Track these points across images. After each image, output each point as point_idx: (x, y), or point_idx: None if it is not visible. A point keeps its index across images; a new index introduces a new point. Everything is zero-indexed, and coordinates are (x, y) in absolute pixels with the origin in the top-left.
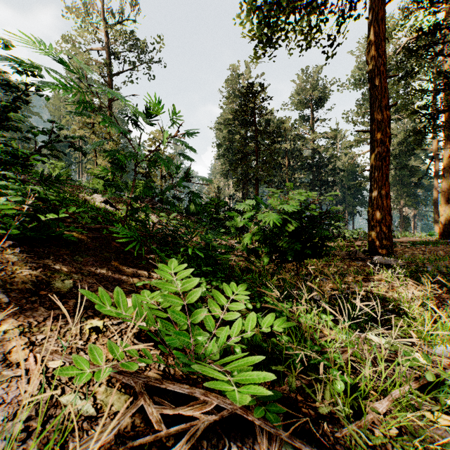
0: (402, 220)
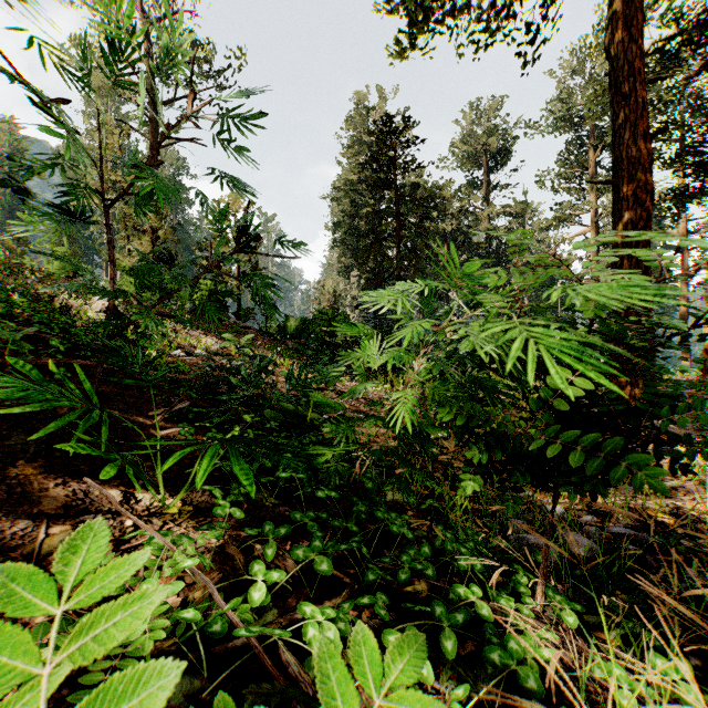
0: None
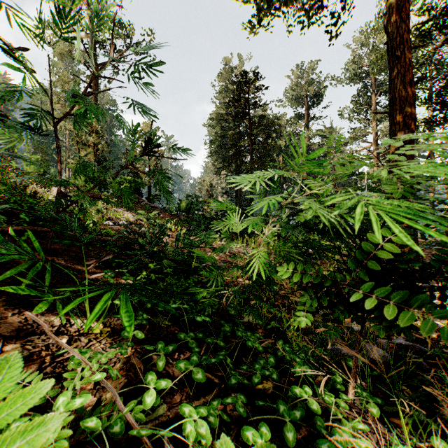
0: None
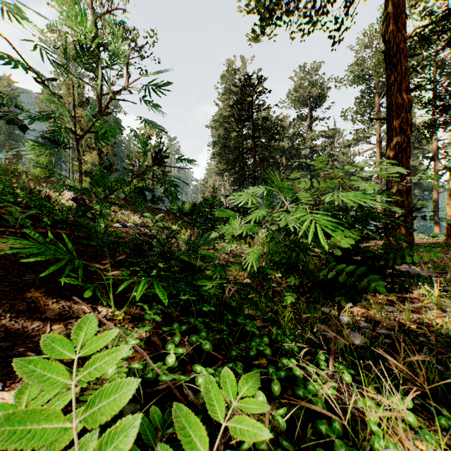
0: None
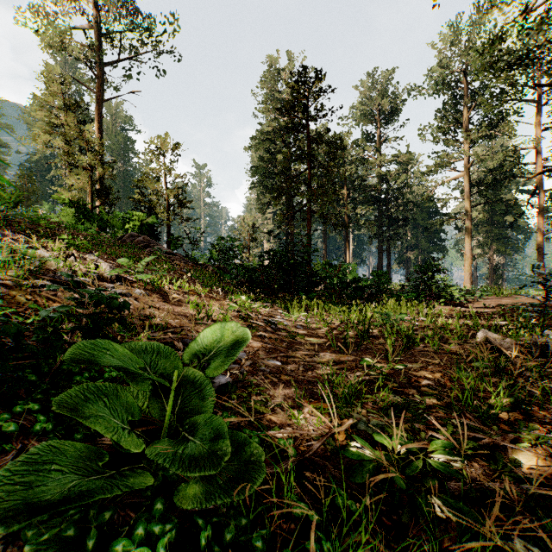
0: (492, 270)
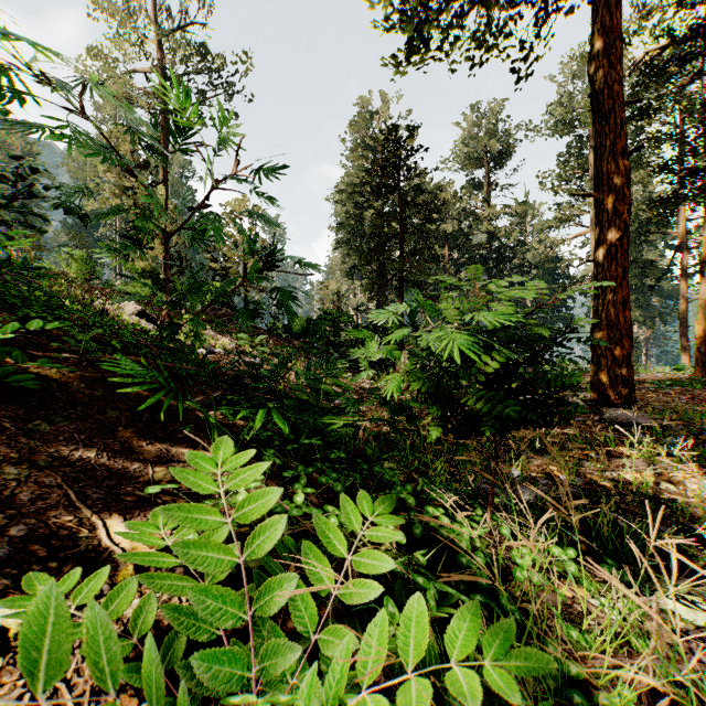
0: None
